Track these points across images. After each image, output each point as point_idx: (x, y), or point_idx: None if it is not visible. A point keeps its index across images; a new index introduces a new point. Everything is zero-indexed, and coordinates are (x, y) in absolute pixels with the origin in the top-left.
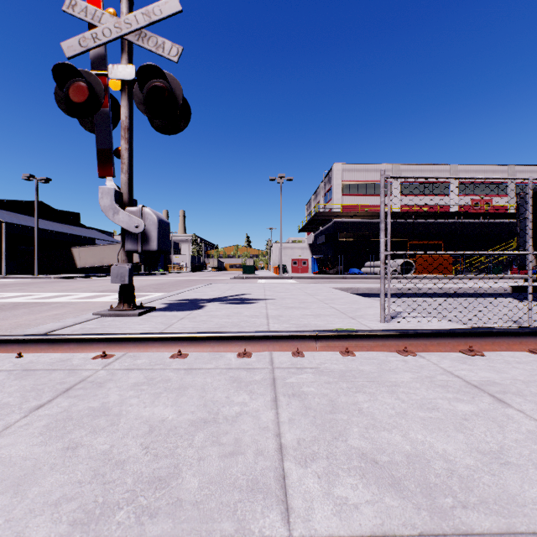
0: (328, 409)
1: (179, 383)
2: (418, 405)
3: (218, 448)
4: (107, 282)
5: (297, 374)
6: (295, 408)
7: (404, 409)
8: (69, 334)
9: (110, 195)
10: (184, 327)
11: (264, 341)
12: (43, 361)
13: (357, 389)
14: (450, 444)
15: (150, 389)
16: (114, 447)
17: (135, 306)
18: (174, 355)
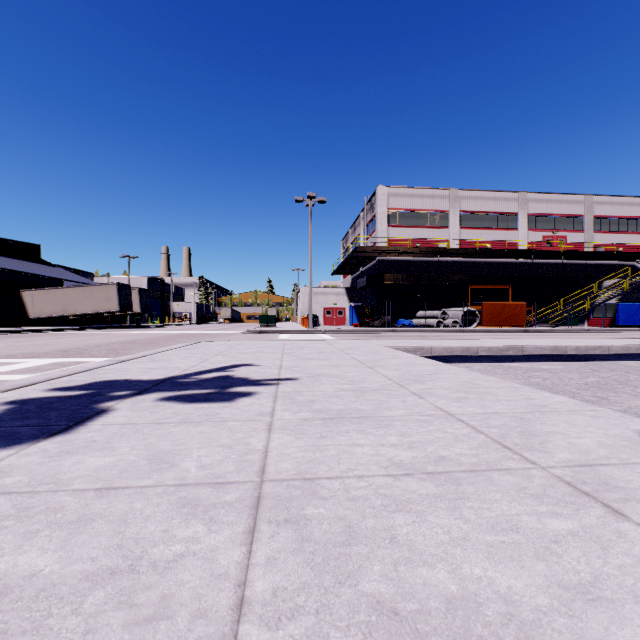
0: None
1: None
2: None
3: None
4: (54, 339)
5: None
6: None
7: None
8: None
9: None
10: None
11: None
12: None
13: None
14: None
15: None
16: None
17: None
18: None
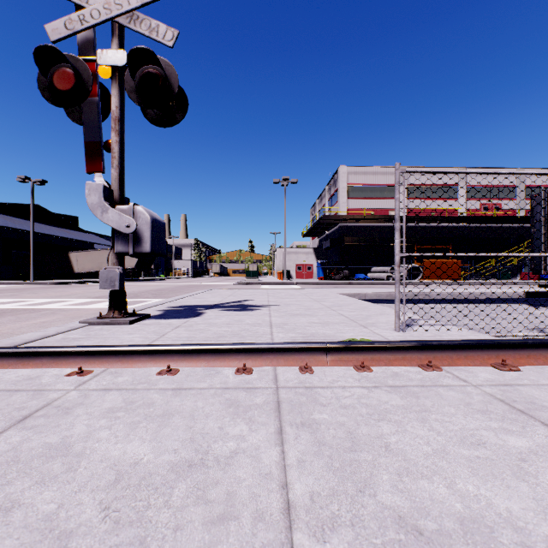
0: (347, 444)
1: (164, 407)
2: (458, 439)
3: (203, 509)
4: None
5: (306, 396)
6: (306, 443)
7: (441, 444)
8: (41, 346)
9: (98, 192)
10: (178, 337)
11: (267, 354)
12: (7, 379)
13: (379, 416)
14: (513, 500)
15: (127, 417)
16: (62, 508)
17: (127, 313)
18: (162, 371)
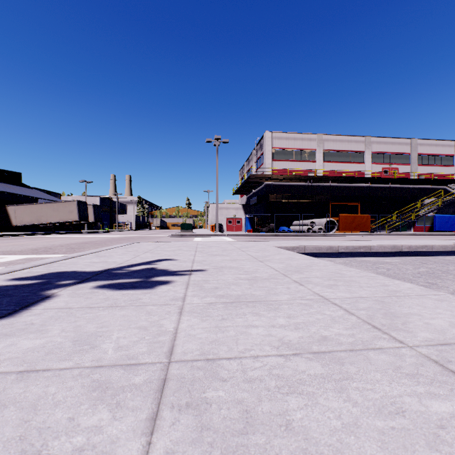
0: None
1: None
2: None
3: None
4: (29, 240)
5: None
6: None
7: None
8: None
9: None
10: None
11: None
12: None
13: None
14: None
15: None
16: None
17: None
18: None
